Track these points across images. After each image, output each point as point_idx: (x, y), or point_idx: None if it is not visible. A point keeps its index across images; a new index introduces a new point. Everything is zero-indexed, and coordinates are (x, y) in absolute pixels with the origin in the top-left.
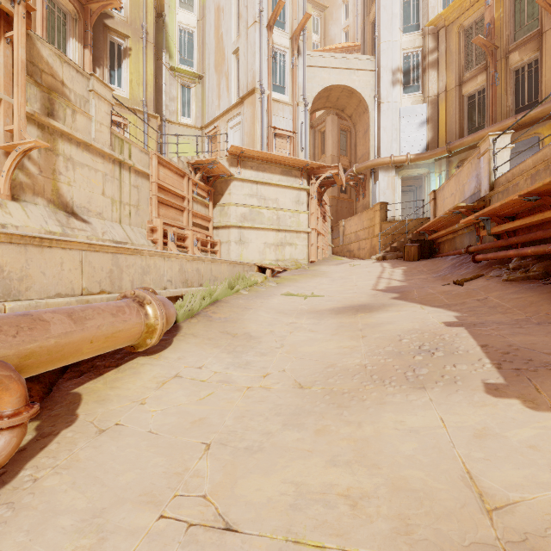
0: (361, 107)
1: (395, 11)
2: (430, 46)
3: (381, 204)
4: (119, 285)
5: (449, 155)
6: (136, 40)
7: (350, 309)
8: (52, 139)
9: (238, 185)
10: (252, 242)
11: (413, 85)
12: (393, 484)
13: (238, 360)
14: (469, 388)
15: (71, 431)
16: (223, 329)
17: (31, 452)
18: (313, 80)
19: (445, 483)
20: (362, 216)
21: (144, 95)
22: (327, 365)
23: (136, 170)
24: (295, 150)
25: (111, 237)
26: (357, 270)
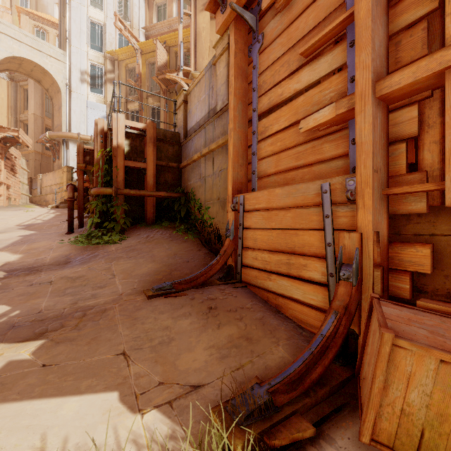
0: (55, 86)
1: (84, 29)
2: (109, 68)
3: (68, 167)
4: None
5: None
6: None
7: None
8: None
9: None
10: None
11: (98, 88)
12: None
13: None
14: None
15: None
16: None
17: None
18: None
19: None
20: (55, 174)
21: None
22: None
23: None
24: None
25: None
26: (23, 214)
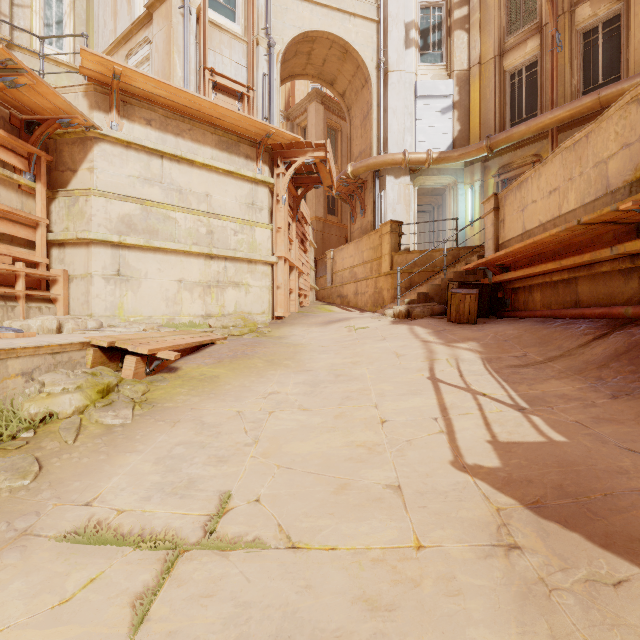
0: (359, 77)
1: None
2: None
3: (392, 223)
4: None
5: (489, 155)
6: None
7: None
8: None
9: (114, 153)
10: (149, 278)
11: (434, 53)
12: None
13: None
14: None
15: None
16: None
17: None
18: (285, 16)
19: None
20: (360, 243)
21: None
22: None
23: None
24: None
25: None
26: (369, 348)
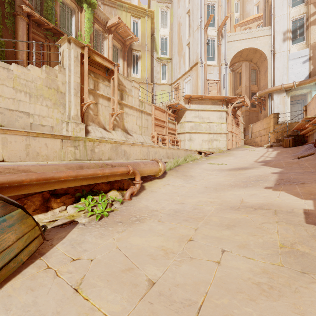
0: (262, 57)
1: None
2: (312, 11)
3: (274, 114)
4: (149, 157)
5: None
6: (143, 51)
7: (236, 169)
8: (122, 107)
9: (189, 112)
10: (196, 140)
11: (299, 38)
12: (222, 200)
13: (187, 182)
14: (260, 187)
15: (145, 191)
16: (182, 174)
17: (139, 192)
18: (231, 49)
19: (235, 200)
20: (262, 122)
21: (146, 76)
22: (217, 183)
23: (147, 113)
24: (220, 89)
25: (139, 141)
26: (251, 153)
